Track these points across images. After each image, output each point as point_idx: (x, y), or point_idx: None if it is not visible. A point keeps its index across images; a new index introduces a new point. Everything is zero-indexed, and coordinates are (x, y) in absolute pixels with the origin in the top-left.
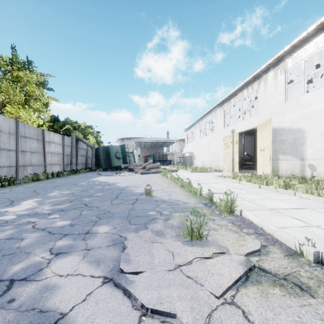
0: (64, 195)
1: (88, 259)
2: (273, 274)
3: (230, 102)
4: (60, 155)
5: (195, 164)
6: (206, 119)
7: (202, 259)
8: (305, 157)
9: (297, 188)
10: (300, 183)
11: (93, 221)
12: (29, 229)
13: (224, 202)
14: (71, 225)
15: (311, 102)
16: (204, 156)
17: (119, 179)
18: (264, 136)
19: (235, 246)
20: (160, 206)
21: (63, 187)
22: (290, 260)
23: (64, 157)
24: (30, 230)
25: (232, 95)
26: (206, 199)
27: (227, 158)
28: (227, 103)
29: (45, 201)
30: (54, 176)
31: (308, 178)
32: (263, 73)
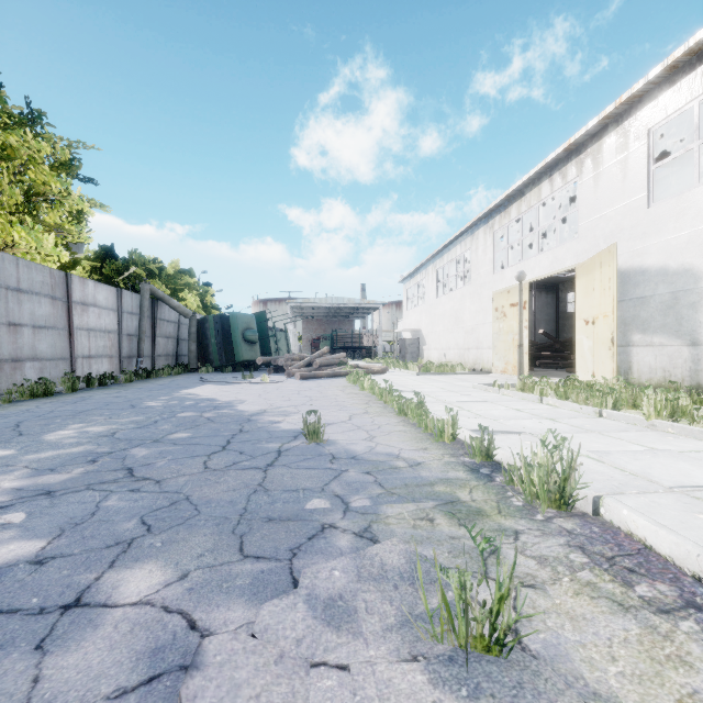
0: (86, 439)
1: None
2: None
3: (509, 212)
4: (112, 335)
5: (425, 356)
6: (452, 253)
7: None
8: (702, 339)
9: None
10: (693, 401)
11: (122, 544)
12: None
13: (540, 473)
14: (39, 559)
15: None
16: (446, 338)
17: (246, 392)
18: (594, 289)
19: None
20: (343, 476)
21: (98, 414)
22: None
23: (121, 340)
24: None
25: (514, 197)
26: (474, 452)
27: (500, 341)
28: (500, 215)
29: (22, 458)
30: (94, 384)
31: None
32: (591, 139)
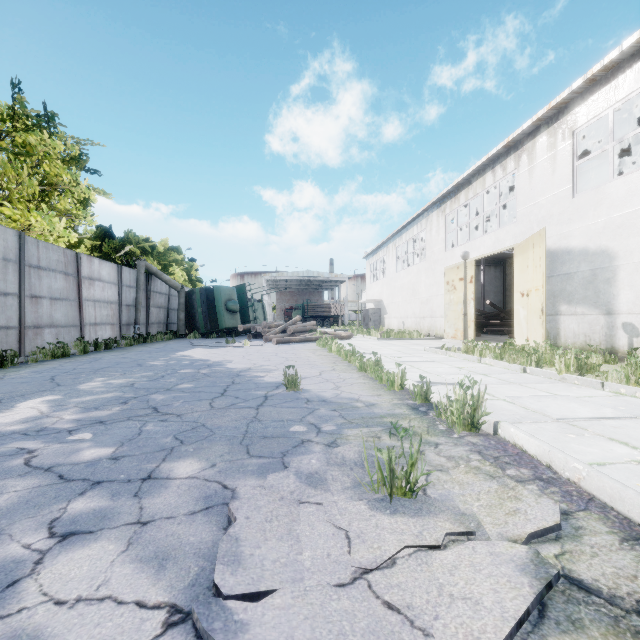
0: (112, 388)
1: (139, 552)
2: (605, 596)
3: (458, 198)
4: (113, 306)
5: (386, 324)
6: (409, 233)
7: (419, 551)
8: (615, 309)
9: (605, 373)
10: (606, 361)
11: (166, 449)
12: (15, 467)
13: (457, 405)
14: (114, 457)
15: (629, 194)
16: (404, 308)
17: (232, 354)
18: (528, 266)
19: (497, 515)
20: (316, 412)
21: (114, 371)
22: (638, 555)
23: (121, 310)
24: (17, 471)
25: (462, 185)
26: (416, 396)
27: (451, 311)
28: (451, 201)
29: (70, 401)
30: (101, 348)
31: (621, 353)
32: (526, 137)
